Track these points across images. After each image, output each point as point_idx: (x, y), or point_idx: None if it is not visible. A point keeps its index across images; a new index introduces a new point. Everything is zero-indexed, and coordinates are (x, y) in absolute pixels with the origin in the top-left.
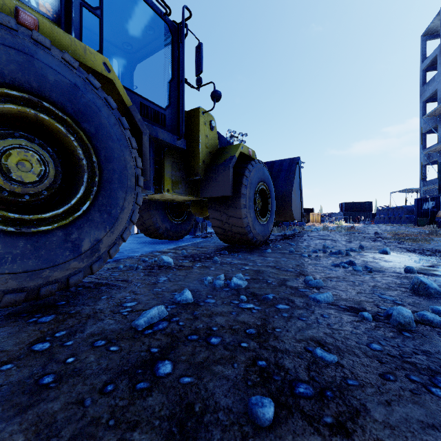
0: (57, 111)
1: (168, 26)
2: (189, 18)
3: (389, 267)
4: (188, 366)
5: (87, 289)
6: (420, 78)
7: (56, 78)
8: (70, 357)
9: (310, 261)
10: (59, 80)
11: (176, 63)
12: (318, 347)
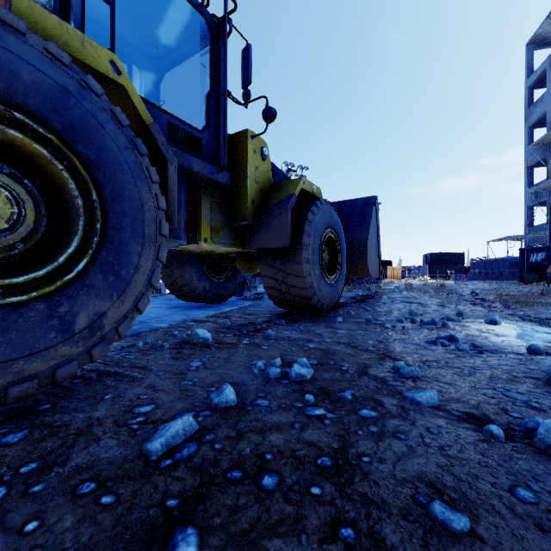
0: (36, 127)
1: (205, 21)
2: (233, 11)
3: (504, 344)
4: (225, 540)
5: (87, 381)
6: (525, 97)
7: (34, 77)
8: (32, 519)
9: (395, 335)
10: (39, 81)
11: (216, 70)
12: (436, 500)
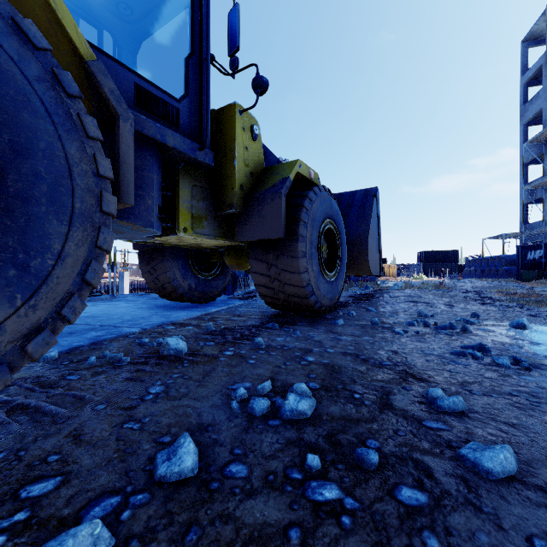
0: None
1: None
2: None
3: None
4: None
5: None
6: (520, 94)
7: None
8: None
9: (410, 343)
10: None
11: (198, 30)
12: None
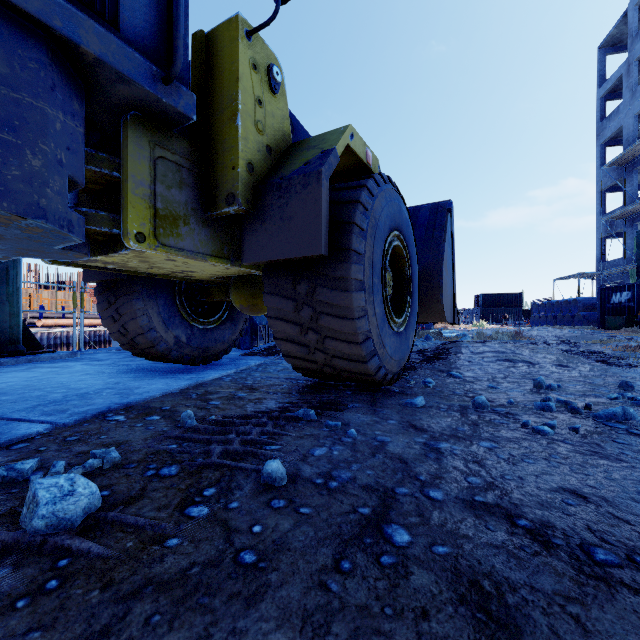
0: None
1: None
2: None
3: None
4: None
5: None
6: (597, 109)
7: None
8: None
9: (585, 459)
10: None
11: None
12: None
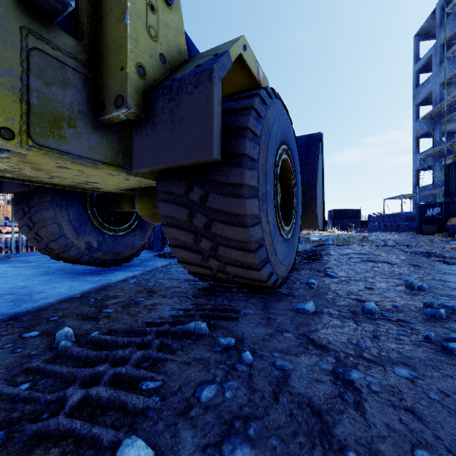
0: None
1: None
2: None
3: None
4: None
5: None
6: (414, 79)
7: None
8: None
9: None
10: None
11: None
12: None
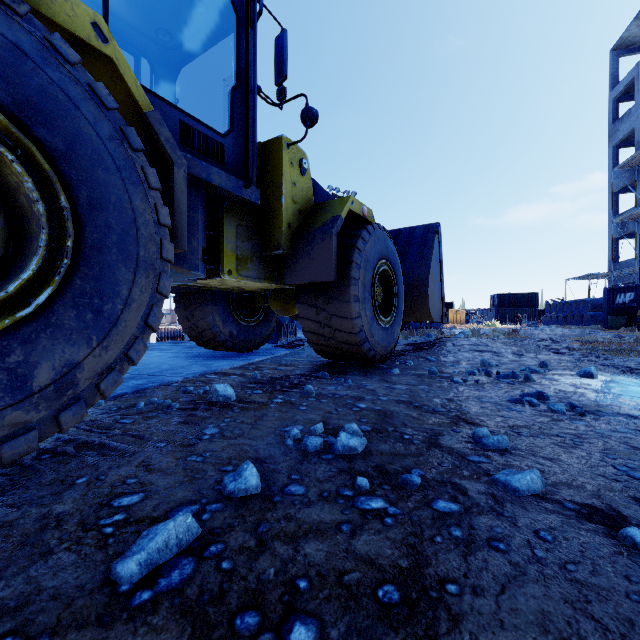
0: None
1: None
2: None
3: (608, 402)
4: None
5: (59, 457)
6: (610, 111)
7: None
8: None
9: (468, 391)
10: None
11: (243, 60)
12: None
